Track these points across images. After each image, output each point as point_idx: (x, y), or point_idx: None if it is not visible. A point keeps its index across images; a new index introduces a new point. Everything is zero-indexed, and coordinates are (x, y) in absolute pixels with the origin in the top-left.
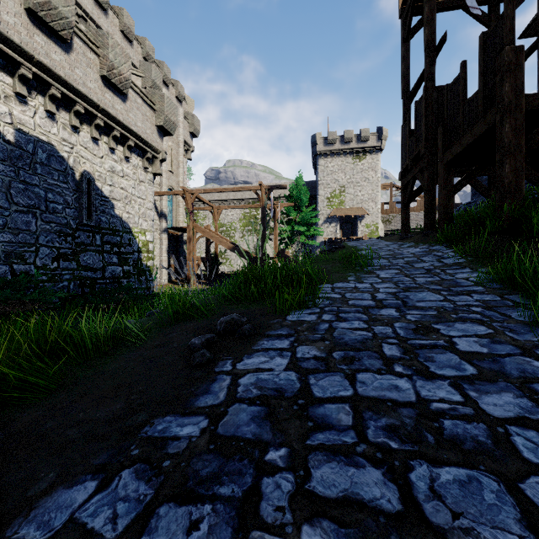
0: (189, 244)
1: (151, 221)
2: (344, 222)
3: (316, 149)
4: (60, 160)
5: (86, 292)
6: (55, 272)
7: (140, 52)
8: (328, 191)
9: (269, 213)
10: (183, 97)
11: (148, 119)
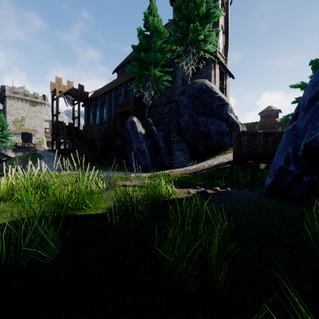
0: None
1: None
2: (24, 135)
3: (5, 93)
4: None
5: None
6: None
7: None
8: (14, 118)
9: None
10: None
11: None
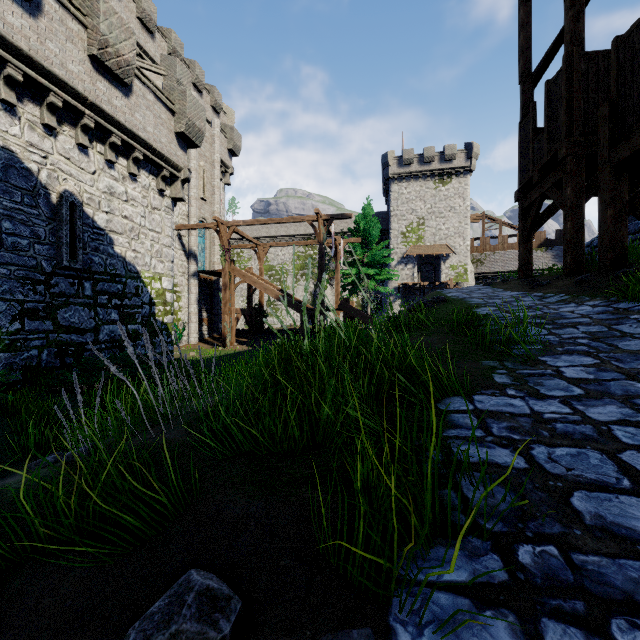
0: (225, 292)
1: (169, 262)
2: (423, 263)
3: (388, 171)
4: (24, 174)
5: (68, 363)
6: (16, 337)
7: (164, 48)
8: (403, 224)
9: (329, 252)
10: (220, 106)
11: (164, 123)
